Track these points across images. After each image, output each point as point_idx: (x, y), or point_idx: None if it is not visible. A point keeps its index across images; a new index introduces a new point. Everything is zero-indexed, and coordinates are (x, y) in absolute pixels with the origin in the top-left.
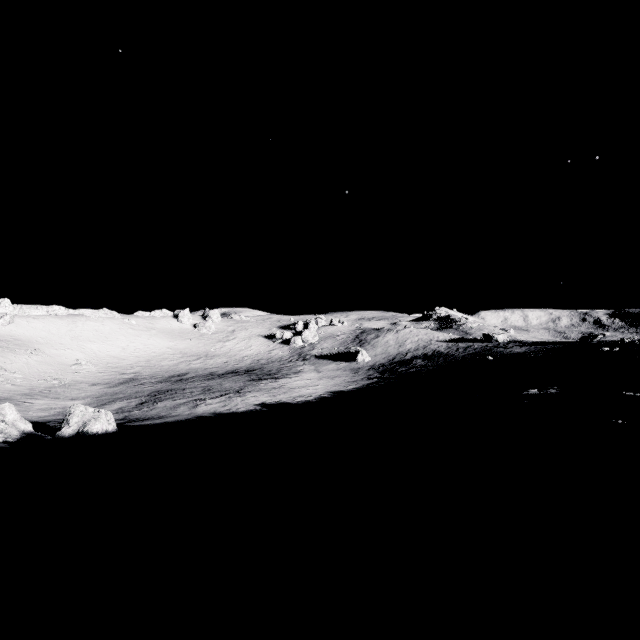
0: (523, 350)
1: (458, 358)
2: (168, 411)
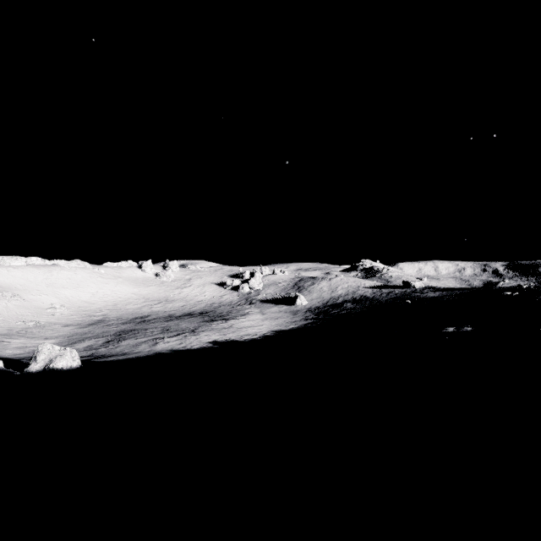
0: (437, 295)
1: (382, 302)
2: (131, 348)
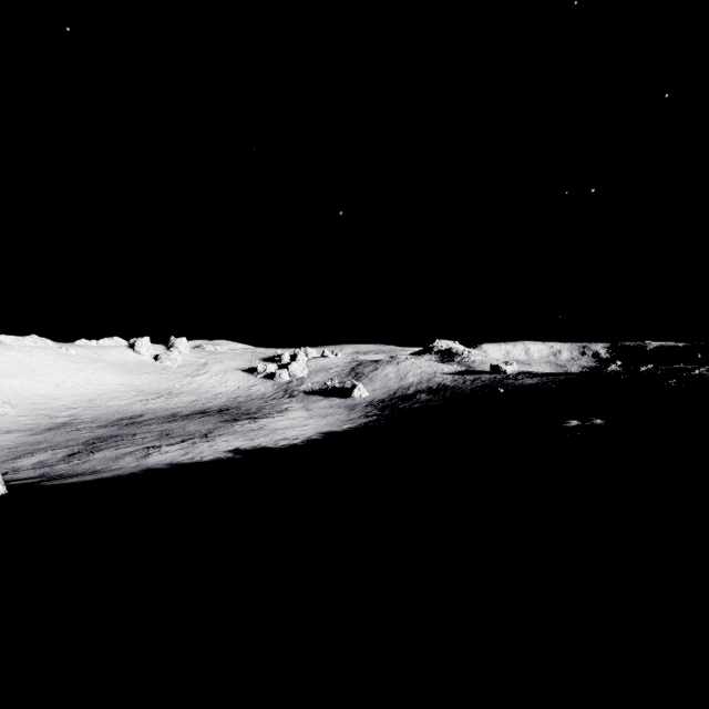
0: (535, 381)
1: (466, 391)
2: (107, 463)
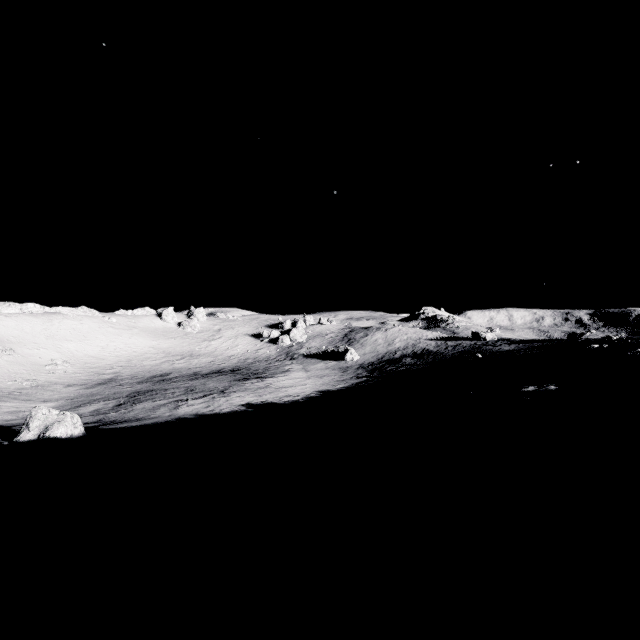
0: (512, 348)
1: (447, 356)
2: (147, 413)
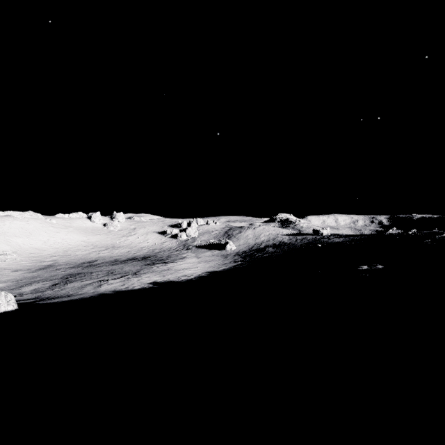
0: (341, 240)
1: (297, 246)
2: (76, 290)
